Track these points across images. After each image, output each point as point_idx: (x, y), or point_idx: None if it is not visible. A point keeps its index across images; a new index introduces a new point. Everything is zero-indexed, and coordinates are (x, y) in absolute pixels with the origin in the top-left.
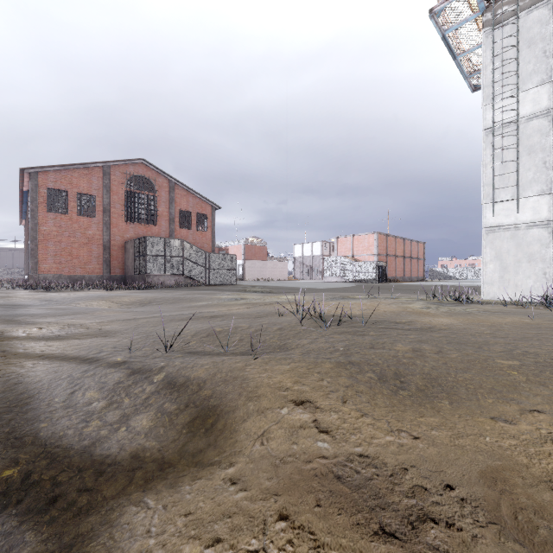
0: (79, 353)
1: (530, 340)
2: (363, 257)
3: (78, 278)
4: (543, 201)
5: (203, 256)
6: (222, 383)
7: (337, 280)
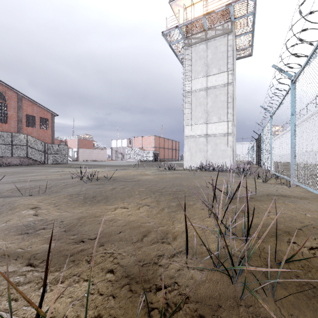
0: None
1: (165, 182)
2: (147, 148)
3: None
4: (204, 126)
5: (43, 145)
6: (1, 205)
7: (133, 160)
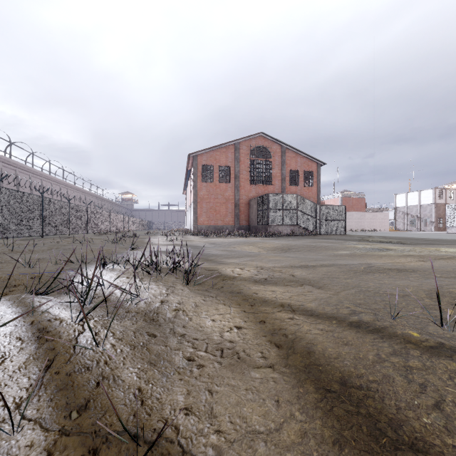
0: (326, 310)
1: None
2: None
3: (219, 228)
4: None
5: (314, 208)
6: None
7: None
